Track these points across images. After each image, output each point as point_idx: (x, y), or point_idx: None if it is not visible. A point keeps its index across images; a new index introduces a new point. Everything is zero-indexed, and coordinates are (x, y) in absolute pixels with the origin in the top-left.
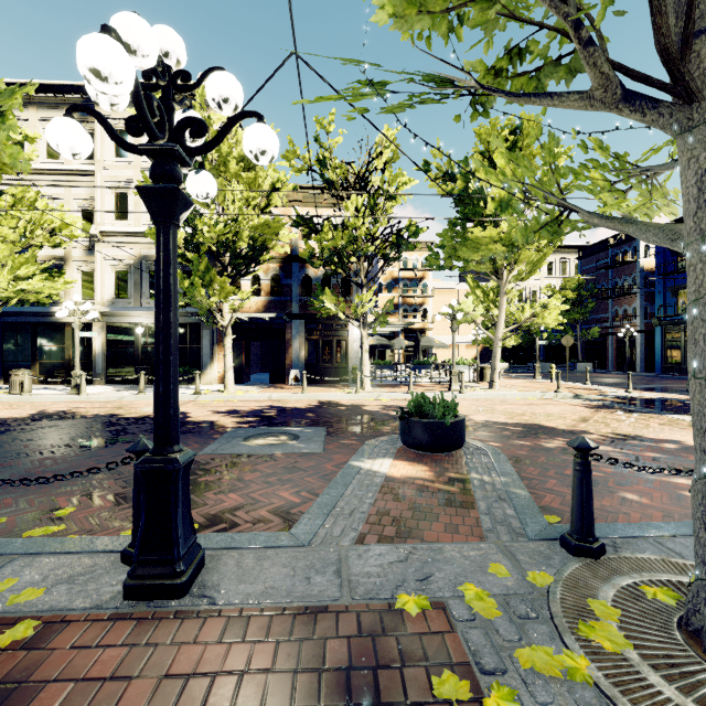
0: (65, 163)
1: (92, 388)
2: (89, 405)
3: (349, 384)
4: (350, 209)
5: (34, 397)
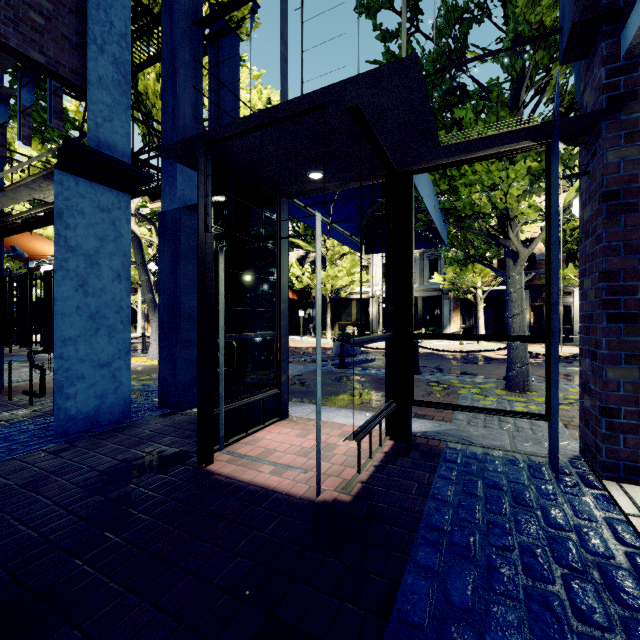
0: None
1: None
2: None
3: (576, 343)
4: None
5: None
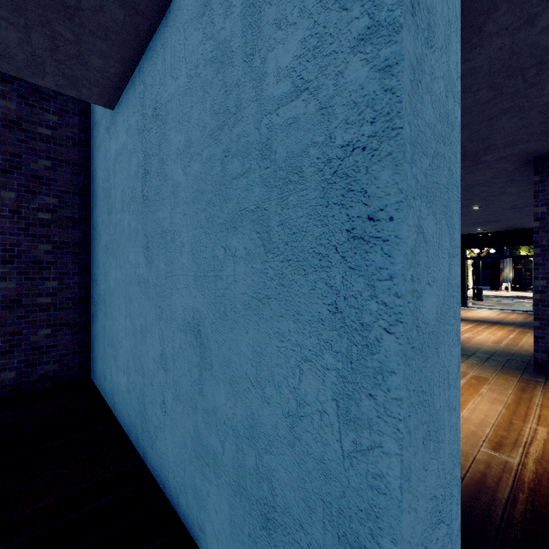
0: None
1: None
2: None
3: None
4: None
5: None
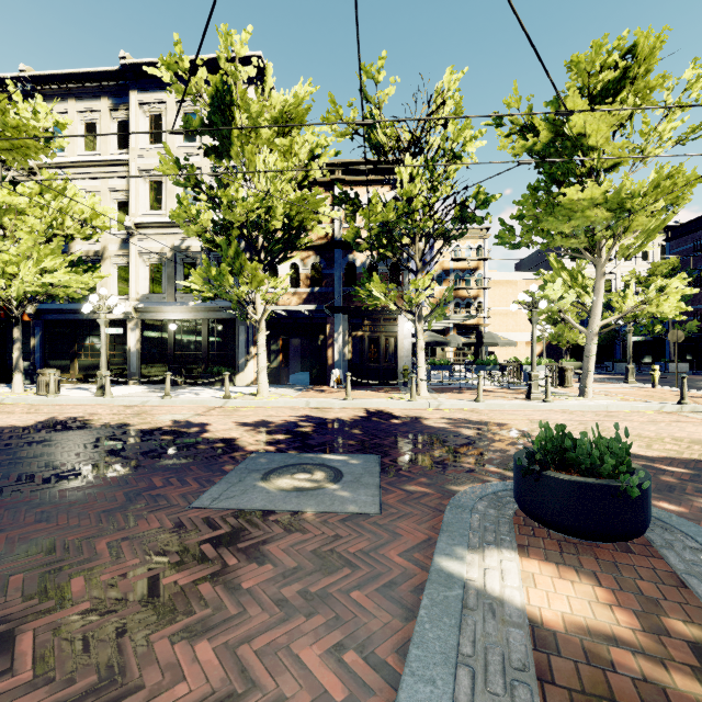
0: (102, 154)
1: (123, 389)
2: (108, 410)
3: (399, 387)
4: (403, 175)
5: (58, 399)
